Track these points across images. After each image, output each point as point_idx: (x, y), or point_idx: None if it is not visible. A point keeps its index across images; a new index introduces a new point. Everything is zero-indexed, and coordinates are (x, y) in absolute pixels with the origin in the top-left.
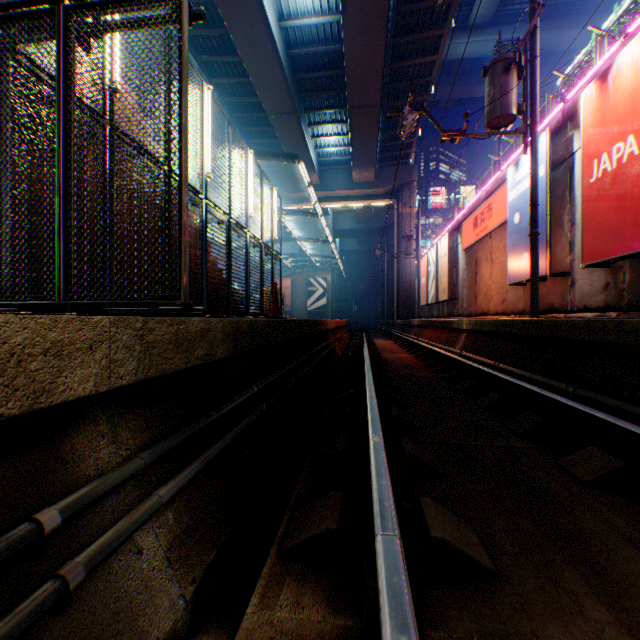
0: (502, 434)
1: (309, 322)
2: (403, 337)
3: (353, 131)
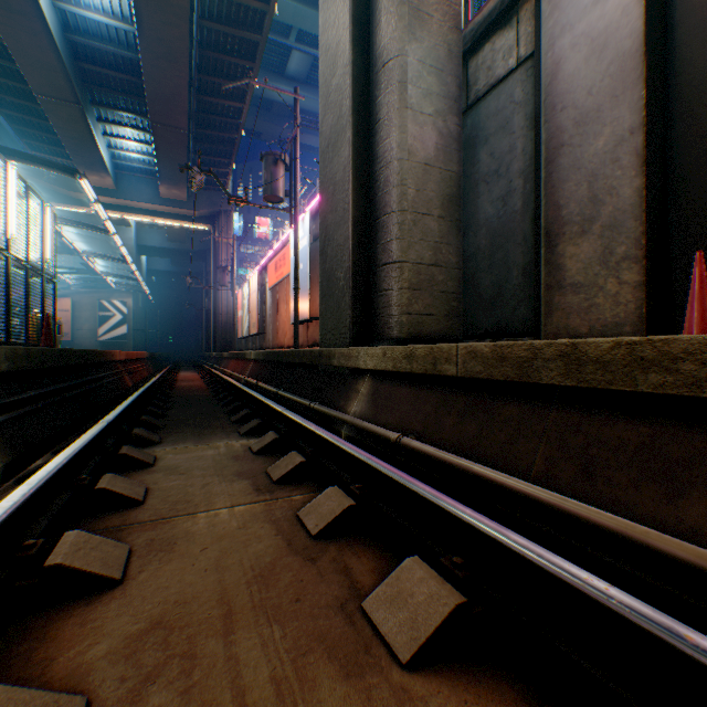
0: (218, 414)
1: (89, 352)
2: (209, 368)
3: (159, 145)
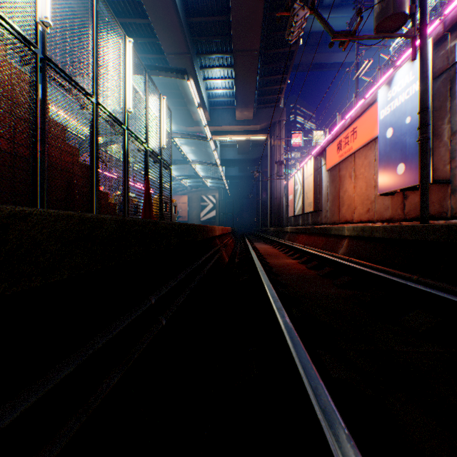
0: None
1: (189, 227)
2: (281, 242)
3: (237, 73)
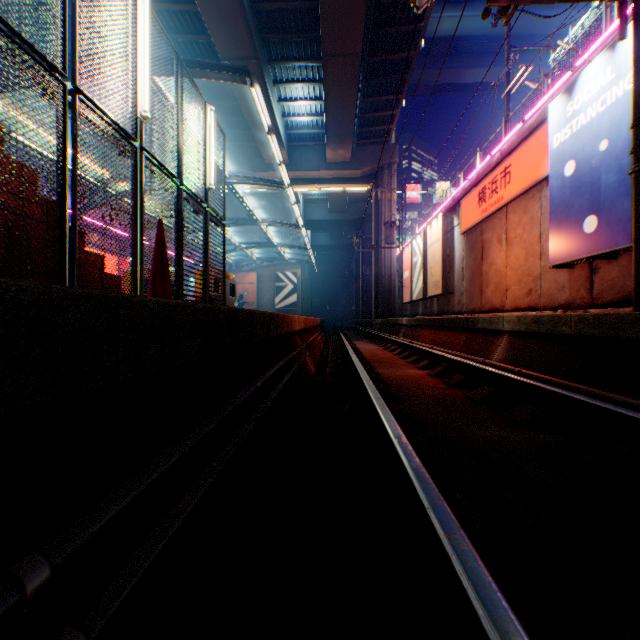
0: None
1: (236, 315)
2: (395, 340)
3: (328, 91)
